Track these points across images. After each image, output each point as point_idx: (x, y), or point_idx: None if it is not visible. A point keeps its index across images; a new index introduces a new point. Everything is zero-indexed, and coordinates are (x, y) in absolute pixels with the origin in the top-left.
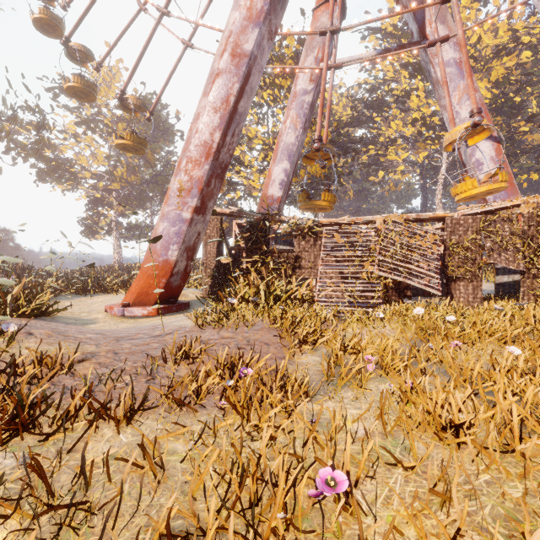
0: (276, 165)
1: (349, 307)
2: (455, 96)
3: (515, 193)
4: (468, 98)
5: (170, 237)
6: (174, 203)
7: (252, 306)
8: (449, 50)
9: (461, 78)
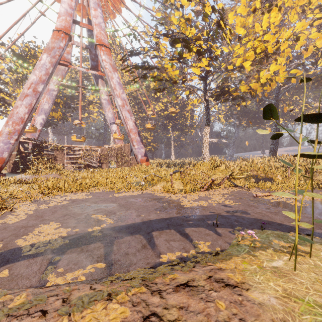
0: (38, 116)
1: (75, 170)
2: (107, 109)
3: (122, 140)
4: (110, 111)
5: (4, 149)
6: (6, 137)
7: (48, 170)
8: (105, 95)
9: (108, 105)
